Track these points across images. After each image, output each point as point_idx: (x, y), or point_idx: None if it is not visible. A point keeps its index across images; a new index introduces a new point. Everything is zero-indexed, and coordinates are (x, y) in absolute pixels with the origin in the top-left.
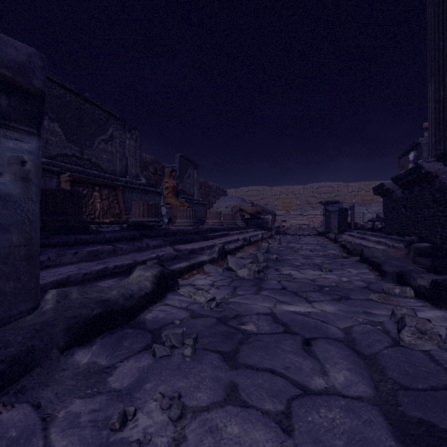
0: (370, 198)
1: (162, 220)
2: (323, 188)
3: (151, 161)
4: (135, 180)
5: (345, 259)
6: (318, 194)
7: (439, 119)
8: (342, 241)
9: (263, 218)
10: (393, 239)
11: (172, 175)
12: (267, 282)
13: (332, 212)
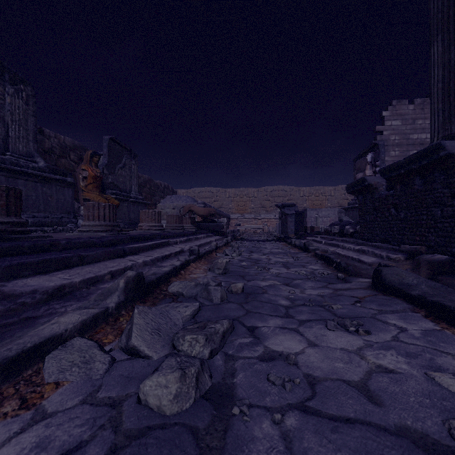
0: (319, 202)
1: (75, 222)
2: (276, 191)
3: (74, 146)
4: (23, 161)
5: (347, 284)
6: (272, 197)
7: (449, 88)
8: (315, 249)
9: (217, 222)
10: (379, 248)
11: (94, 161)
12: (245, 450)
13: (289, 216)
